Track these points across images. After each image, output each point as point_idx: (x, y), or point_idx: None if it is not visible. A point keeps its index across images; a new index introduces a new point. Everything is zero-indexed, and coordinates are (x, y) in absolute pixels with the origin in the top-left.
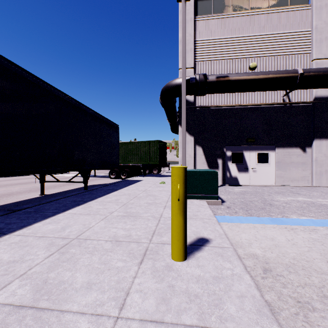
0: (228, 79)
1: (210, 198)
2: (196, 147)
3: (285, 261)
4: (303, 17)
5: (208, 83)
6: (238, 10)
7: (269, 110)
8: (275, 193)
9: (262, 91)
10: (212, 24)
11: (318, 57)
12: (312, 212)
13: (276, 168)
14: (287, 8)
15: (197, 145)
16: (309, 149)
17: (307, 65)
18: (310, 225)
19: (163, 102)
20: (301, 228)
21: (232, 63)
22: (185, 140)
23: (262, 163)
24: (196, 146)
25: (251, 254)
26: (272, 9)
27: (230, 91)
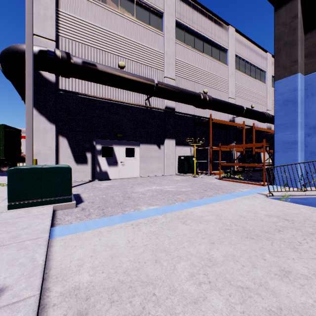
0: (96, 68)
1: (61, 201)
2: (59, 138)
3: (113, 282)
4: (159, 40)
5: (73, 64)
6: (108, 4)
7: (135, 110)
8: (137, 185)
9: (128, 90)
10: (81, 2)
11: (167, 76)
12: (159, 200)
13: (140, 162)
14: (148, 27)
15: (61, 135)
16: (162, 147)
17: (161, 79)
18: (153, 215)
19: (6, 71)
20: (145, 221)
21: (102, 54)
22: (31, 126)
23: (130, 157)
24: (59, 136)
25: (72, 289)
26: (137, 21)
27: (99, 82)
